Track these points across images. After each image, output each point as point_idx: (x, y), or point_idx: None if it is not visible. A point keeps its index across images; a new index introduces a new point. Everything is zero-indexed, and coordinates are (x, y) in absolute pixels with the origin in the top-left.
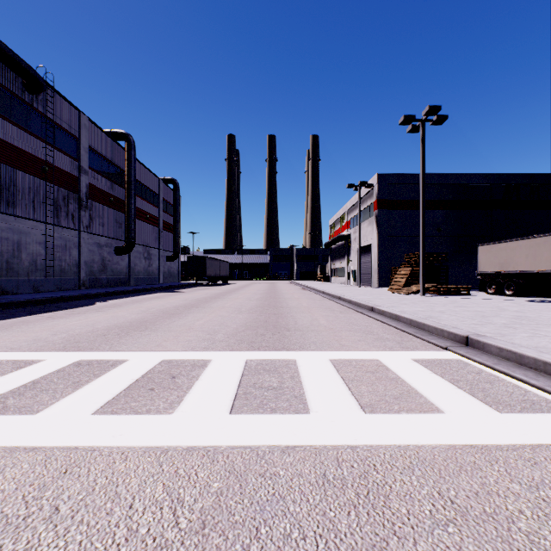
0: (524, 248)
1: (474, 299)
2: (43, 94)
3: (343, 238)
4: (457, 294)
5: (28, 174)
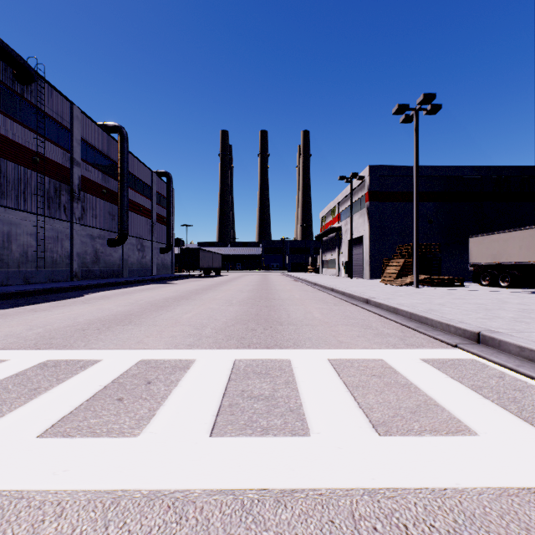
0: (518, 239)
1: (470, 290)
2: (34, 85)
3: (335, 231)
4: (451, 285)
5: (19, 165)
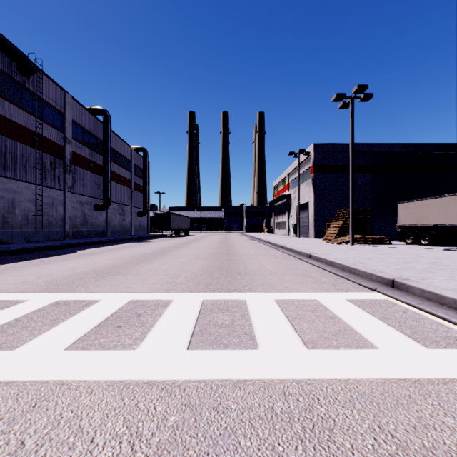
0: (437, 205)
1: (396, 247)
2: (34, 76)
3: (285, 197)
4: (381, 243)
5: (21, 143)
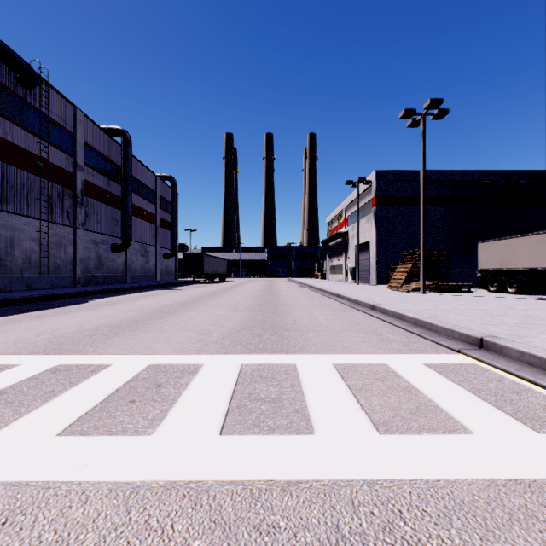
0: (526, 245)
1: (477, 296)
2: (37, 88)
3: (341, 236)
4: (458, 291)
5: (22, 169)
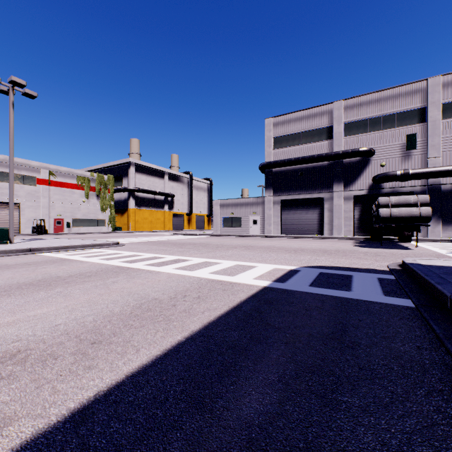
0: None
1: None
2: None
3: None
4: None
5: None
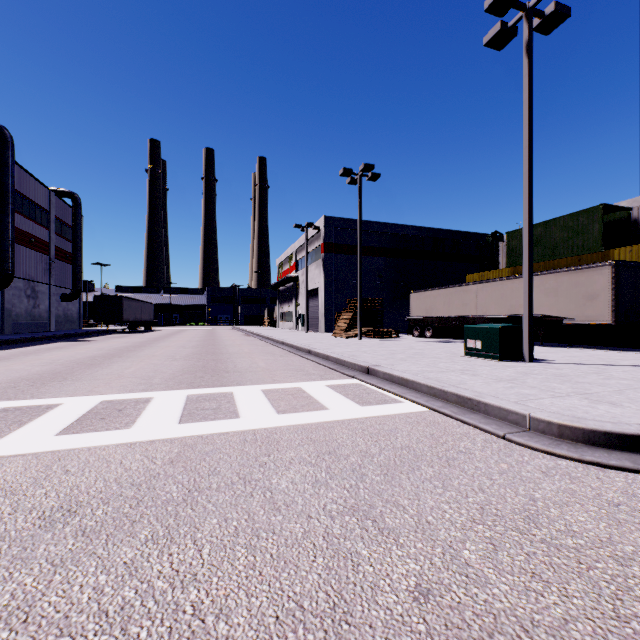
0: (443, 296)
1: (400, 341)
2: None
3: (292, 280)
4: (389, 337)
5: None
